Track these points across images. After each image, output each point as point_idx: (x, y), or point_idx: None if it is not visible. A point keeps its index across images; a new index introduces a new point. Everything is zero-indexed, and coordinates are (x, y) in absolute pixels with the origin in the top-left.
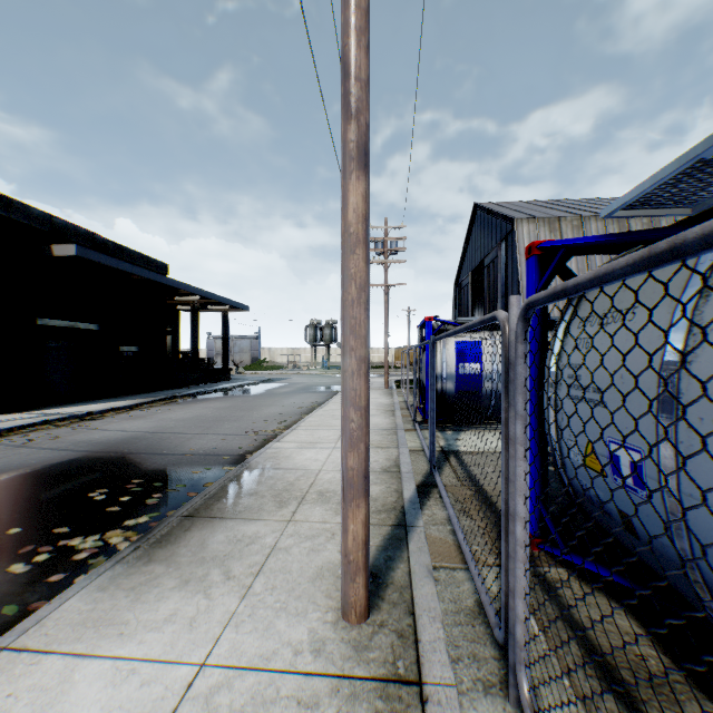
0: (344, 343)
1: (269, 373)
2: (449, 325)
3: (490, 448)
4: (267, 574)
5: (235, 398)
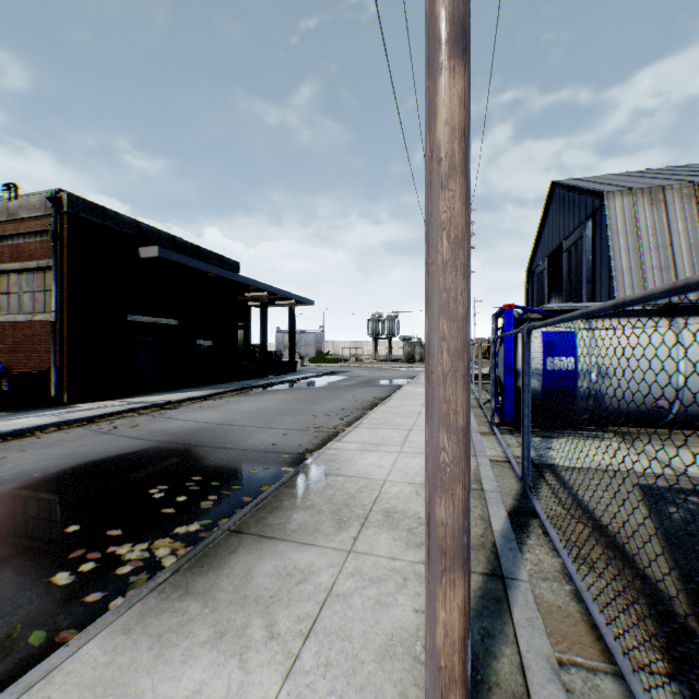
0: (430, 329)
1: (332, 366)
2: (532, 313)
3: (596, 463)
4: (320, 637)
5: (299, 390)
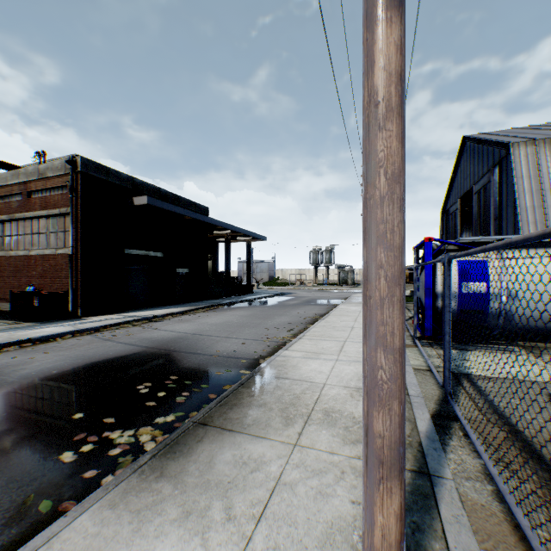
0: (368, 258)
1: (281, 288)
2: (449, 245)
3: (508, 373)
4: (270, 521)
5: (255, 308)
